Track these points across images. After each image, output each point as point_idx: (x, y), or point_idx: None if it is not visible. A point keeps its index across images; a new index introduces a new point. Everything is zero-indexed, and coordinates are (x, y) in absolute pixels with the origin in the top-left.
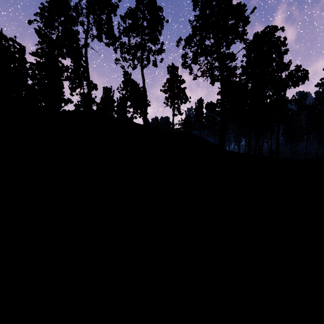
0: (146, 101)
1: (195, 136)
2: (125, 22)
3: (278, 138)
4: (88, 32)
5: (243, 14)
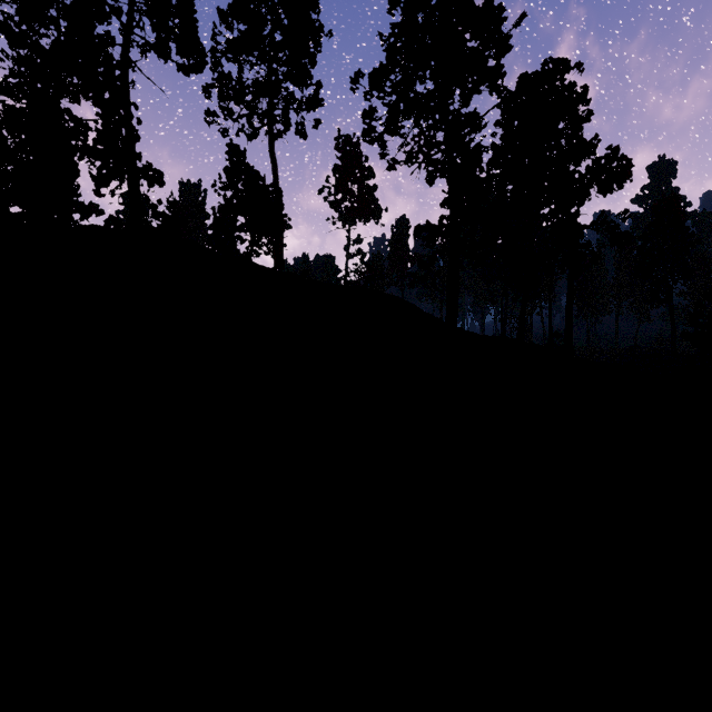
0: (280, 215)
1: (391, 298)
2: (230, 26)
3: (570, 304)
4: (130, 29)
5: (498, 27)
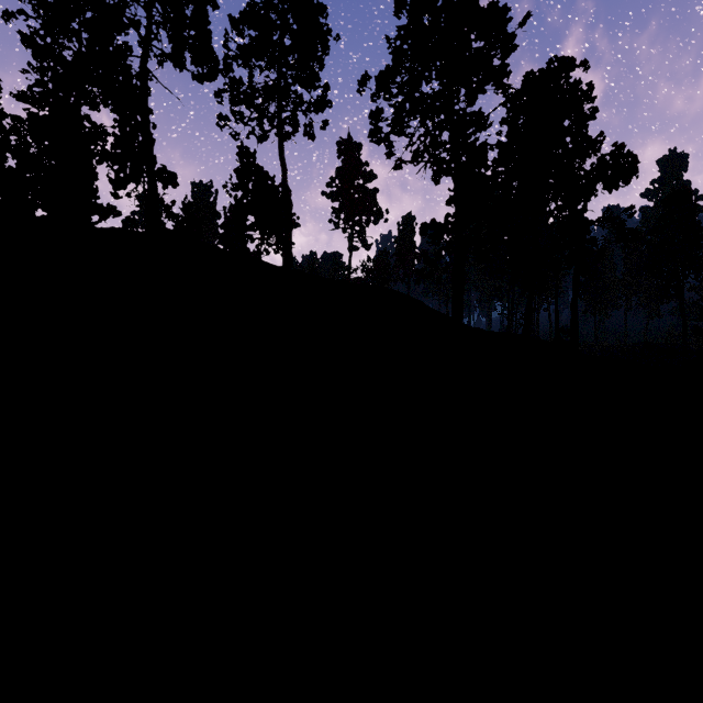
0: (289, 215)
1: (397, 295)
2: (241, 33)
3: (575, 300)
4: (149, 42)
5: (503, 28)
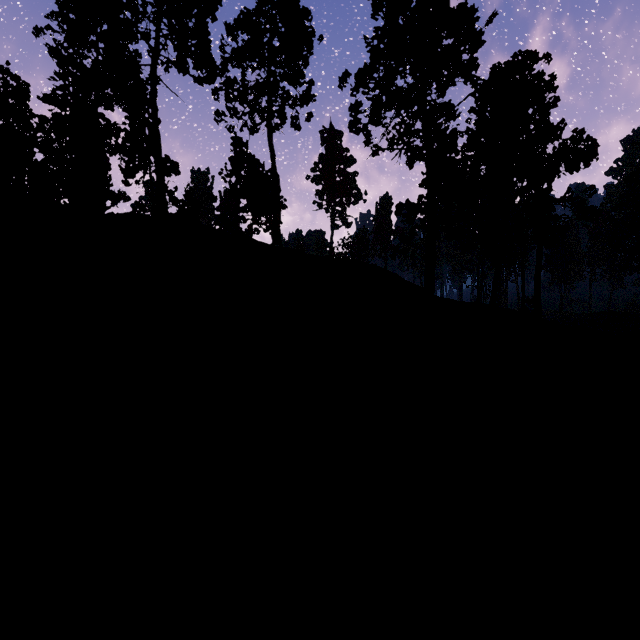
0: (277, 198)
1: (375, 269)
2: (235, 38)
3: (538, 273)
4: (157, 52)
5: (471, 26)
